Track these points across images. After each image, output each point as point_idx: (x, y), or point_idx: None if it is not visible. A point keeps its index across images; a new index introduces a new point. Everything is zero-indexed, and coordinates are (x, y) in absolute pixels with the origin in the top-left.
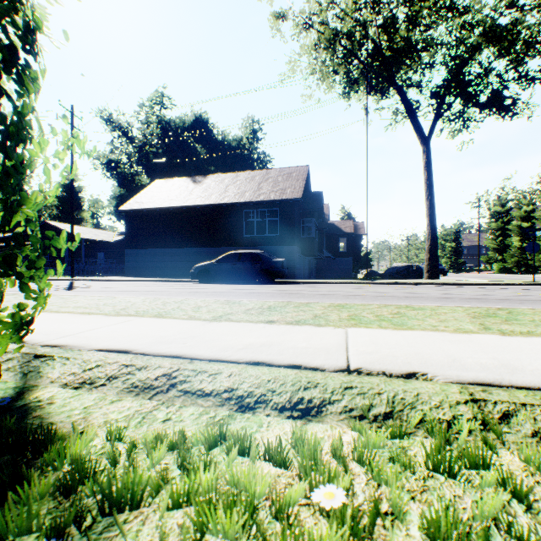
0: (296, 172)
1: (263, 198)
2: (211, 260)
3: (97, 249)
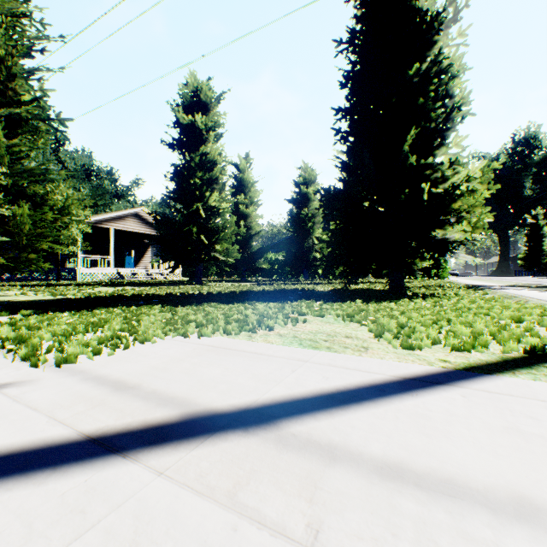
0: None
1: None
2: None
3: None
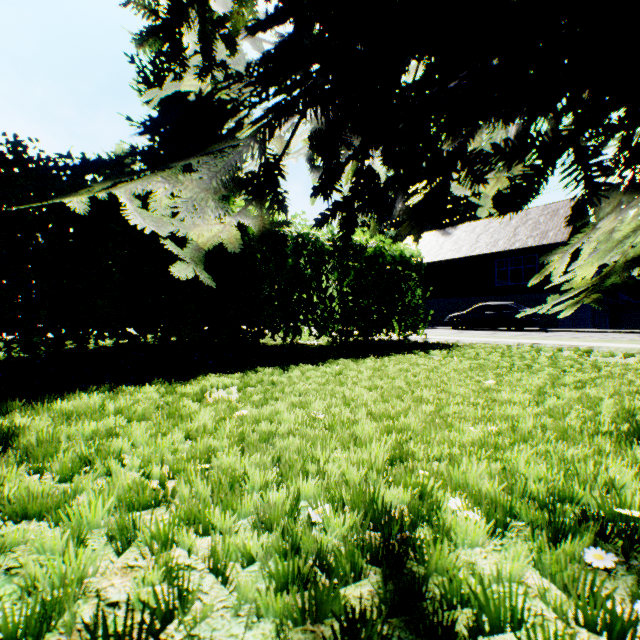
0: (564, 207)
1: (518, 245)
2: (461, 310)
3: None
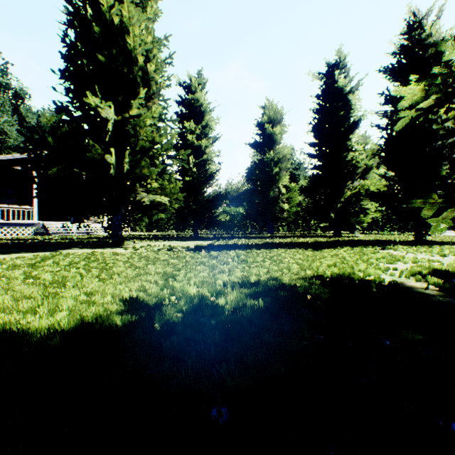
0: None
1: None
2: None
3: None
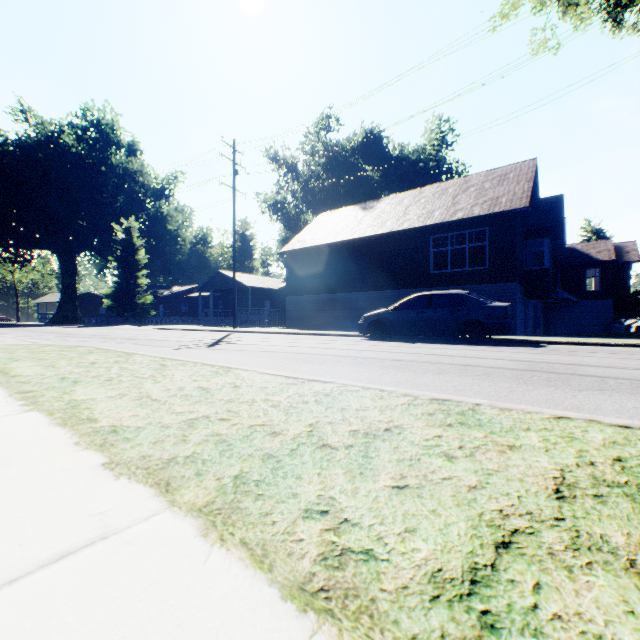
0: (513, 171)
1: (460, 215)
2: (385, 307)
3: (263, 298)
